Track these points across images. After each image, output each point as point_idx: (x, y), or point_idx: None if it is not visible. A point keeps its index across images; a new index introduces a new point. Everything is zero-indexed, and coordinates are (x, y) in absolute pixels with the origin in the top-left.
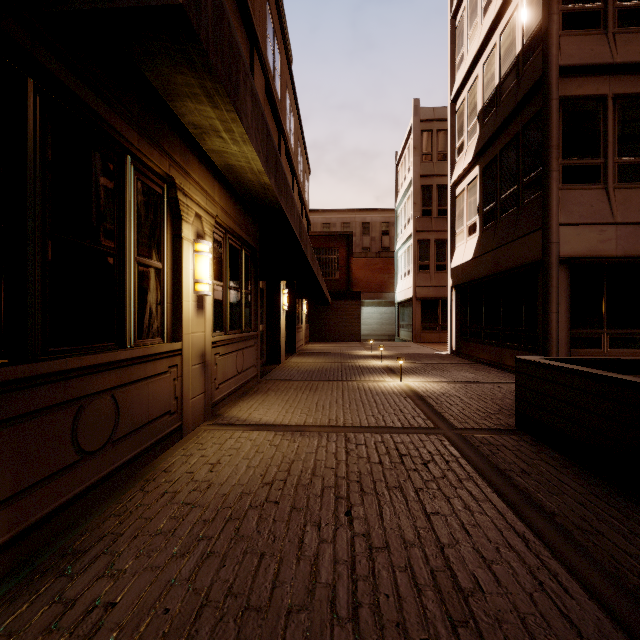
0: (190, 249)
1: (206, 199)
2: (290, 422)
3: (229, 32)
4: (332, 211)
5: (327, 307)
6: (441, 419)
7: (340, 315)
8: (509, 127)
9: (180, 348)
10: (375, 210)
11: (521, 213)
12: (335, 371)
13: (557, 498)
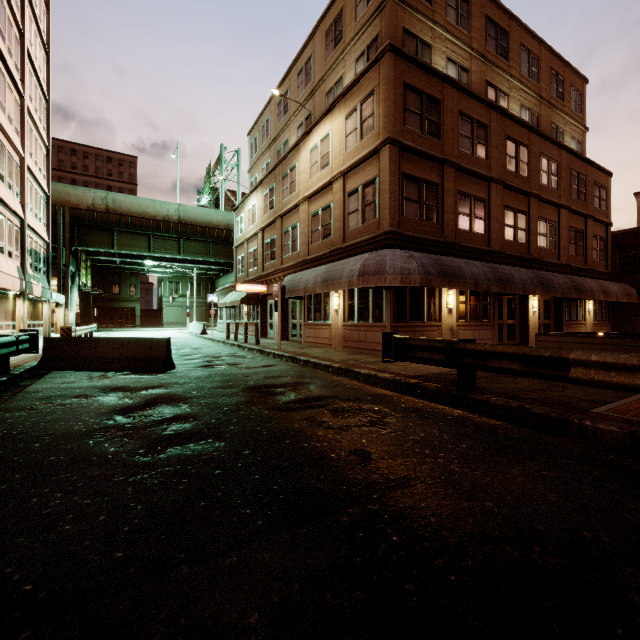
0: (445, 294)
1: None
2: None
3: (428, 278)
4: None
5: (633, 305)
6: None
7: None
8: None
9: (441, 325)
10: None
11: None
12: None
13: None
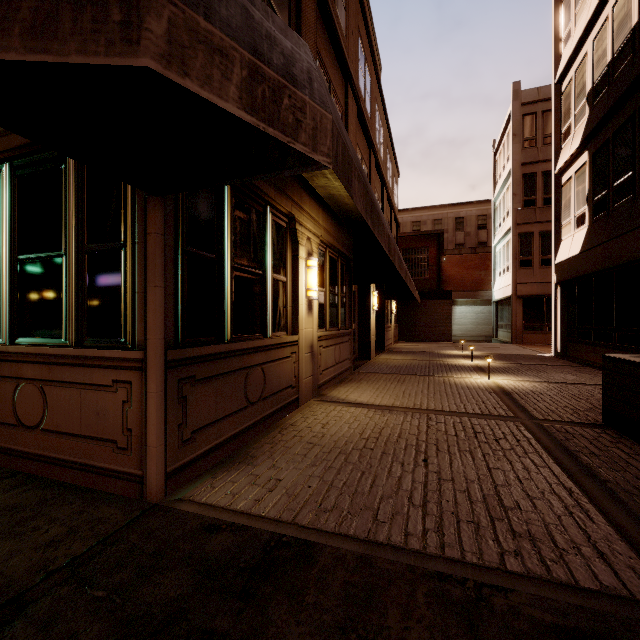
0: (303, 265)
1: (314, 224)
2: (380, 403)
3: (348, 155)
4: (422, 209)
5: (416, 307)
6: (522, 411)
7: (430, 315)
8: (623, 107)
9: (297, 340)
10: (470, 203)
11: (637, 201)
12: (422, 367)
13: (617, 473)
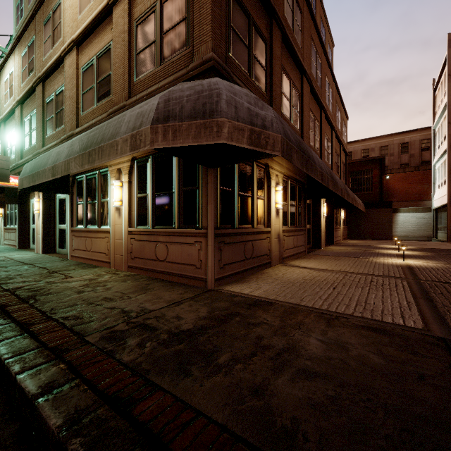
0: (273, 190)
1: (280, 167)
2: (319, 268)
3: (289, 145)
4: (370, 139)
5: (362, 214)
6: (413, 276)
7: (373, 219)
8: None
9: (270, 230)
10: (414, 131)
11: None
12: (357, 253)
13: (447, 300)
